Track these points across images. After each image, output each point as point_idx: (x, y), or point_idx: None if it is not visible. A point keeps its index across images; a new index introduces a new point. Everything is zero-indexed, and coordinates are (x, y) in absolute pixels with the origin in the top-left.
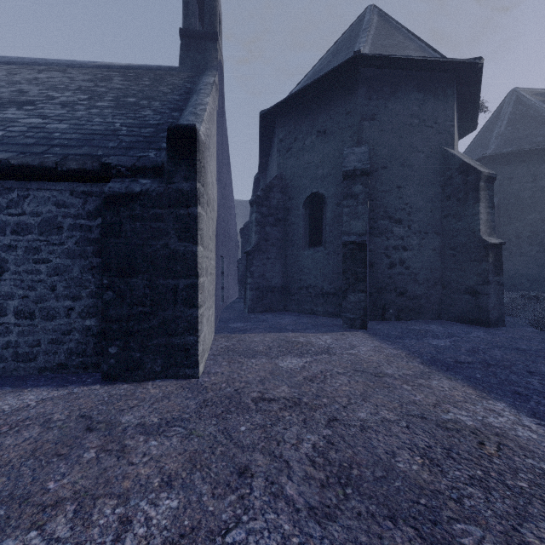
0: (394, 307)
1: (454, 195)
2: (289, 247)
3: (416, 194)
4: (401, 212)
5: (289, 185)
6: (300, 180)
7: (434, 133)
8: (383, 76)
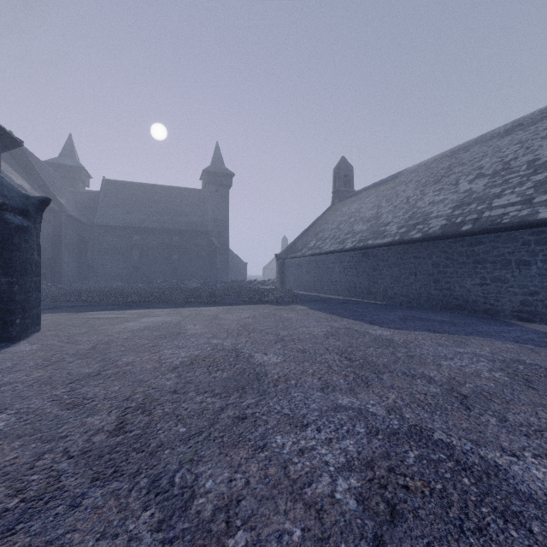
0: None
1: None
2: None
3: None
4: None
5: None
6: None
7: None
8: None
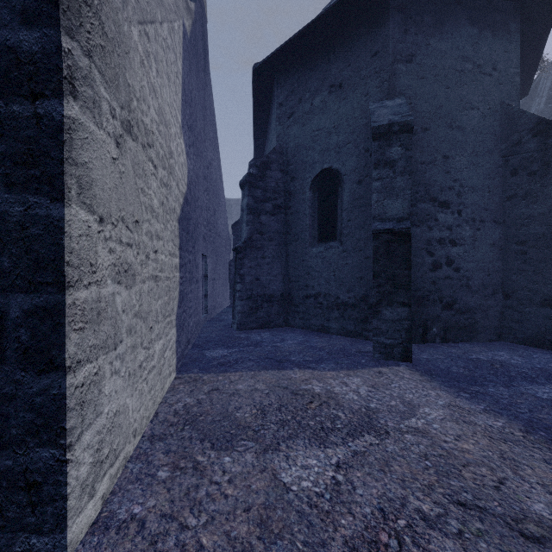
0: (439, 325)
1: (524, 167)
2: (292, 242)
3: (469, 167)
4: (448, 192)
5: (291, 161)
6: (306, 154)
7: (493, 83)
8: (424, 1)
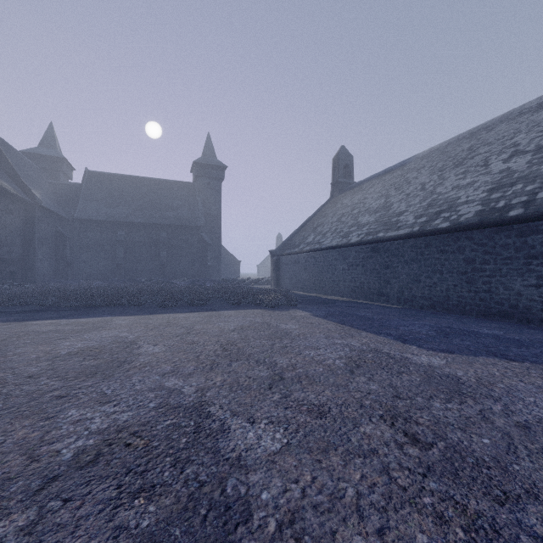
0: None
1: None
2: None
3: None
4: None
5: None
6: None
7: None
8: None
